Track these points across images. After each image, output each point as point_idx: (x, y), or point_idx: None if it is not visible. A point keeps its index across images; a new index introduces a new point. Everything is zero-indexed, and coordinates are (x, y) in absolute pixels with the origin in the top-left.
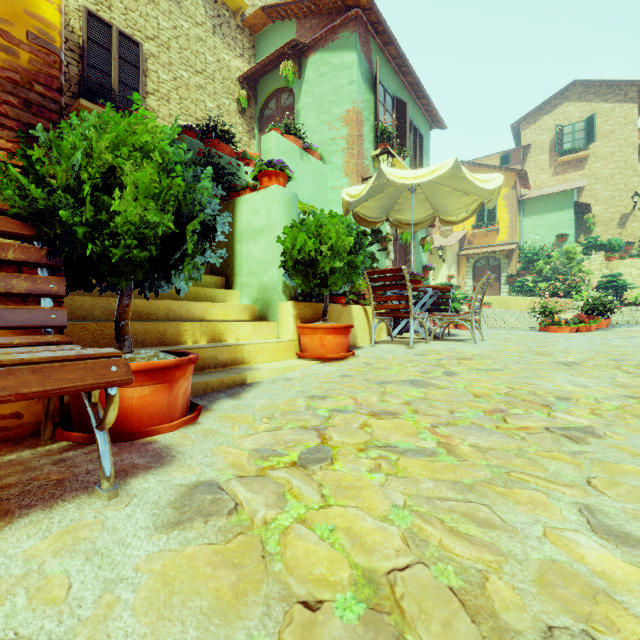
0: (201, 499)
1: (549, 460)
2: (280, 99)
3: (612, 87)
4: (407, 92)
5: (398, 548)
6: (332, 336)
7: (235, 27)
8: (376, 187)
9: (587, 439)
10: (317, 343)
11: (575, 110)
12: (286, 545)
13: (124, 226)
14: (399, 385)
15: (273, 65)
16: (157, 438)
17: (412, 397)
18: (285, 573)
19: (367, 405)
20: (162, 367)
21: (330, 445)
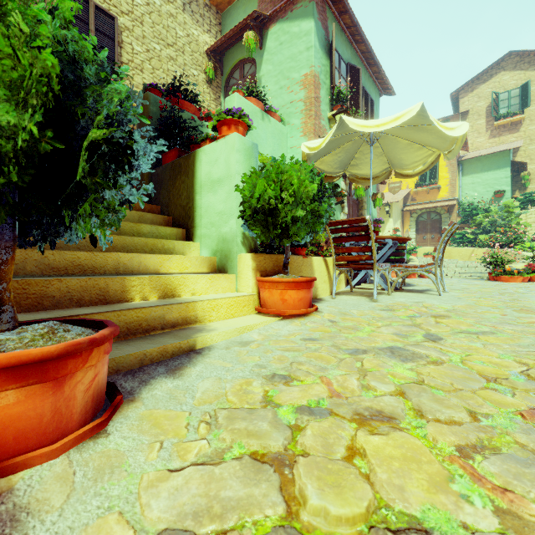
0: None
1: None
2: (243, 69)
3: None
4: (359, 60)
5: None
6: (294, 290)
7: (203, 5)
8: (335, 141)
9: None
10: (277, 298)
11: (510, 78)
12: None
13: None
14: (378, 356)
15: (237, 38)
16: (18, 480)
17: (403, 380)
18: None
19: (347, 396)
20: (35, 360)
21: (304, 526)
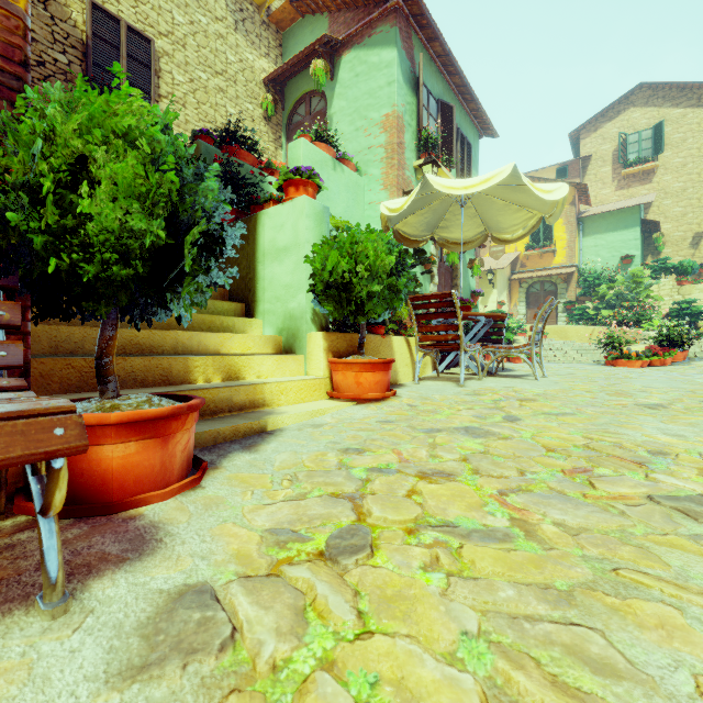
0: (184, 619)
1: (667, 549)
2: (310, 104)
3: (684, 90)
4: (453, 95)
5: None
6: (370, 373)
7: (260, 23)
8: (420, 200)
9: None
10: (352, 381)
11: (641, 116)
12: None
13: (100, 235)
14: (452, 434)
15: (302, 65)
16: (144, 510)
17: (469, 451)
18: None
19: (414, 462)
20: (152, 418)
21: (369, 524)
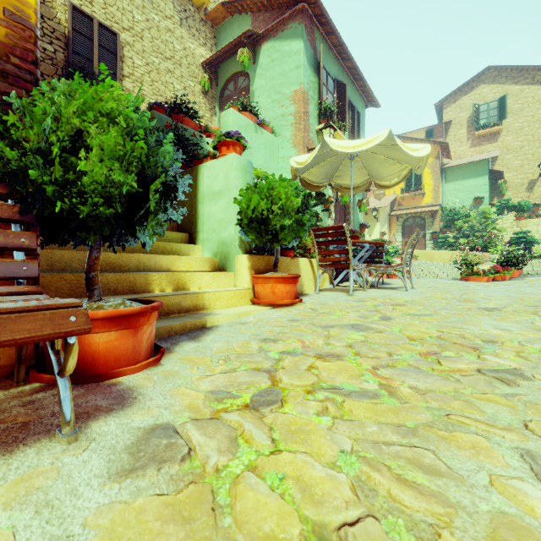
0: (156, 444)
1: (485, 402)
2: (237, 81)
3: (521, 71)
4: (346, 75)
5: (347, 499)
6: (282, 285)
7: (199, 20)
8: (320, 156)
9: (517, 381)
10: (269, 291)
11: (490, 91)
12: (236, 496)
13: (91, 185)
14: (341, 329)
15: (231, 52)
16: (122, 379)
17: (354, 340)
18: (234, 529)
19: (313, 348)
20: (127, 314)
21: (280, 387)
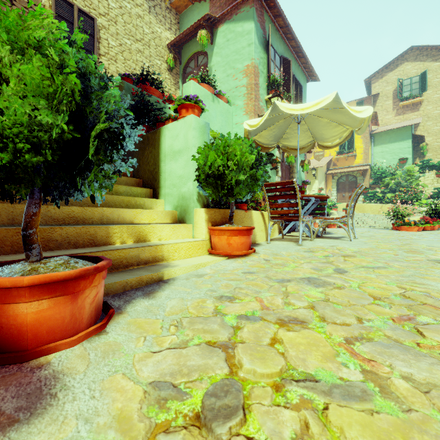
0: None
1: None
2: (197, 60)
3: None
4: (291, 53)
5: None
6: (237, 237)
7: (165, 8)
8: (270, 120)
9: None
10: (225, 242)
11: (412, 68)
12: None
13: (13, 128)
14: (298, 283)
15: (192, 35)
16: (52, 358)
17: (314, 299)
18: None
19: (273, 309)
20: (61, 279)
21: (240, 378)
